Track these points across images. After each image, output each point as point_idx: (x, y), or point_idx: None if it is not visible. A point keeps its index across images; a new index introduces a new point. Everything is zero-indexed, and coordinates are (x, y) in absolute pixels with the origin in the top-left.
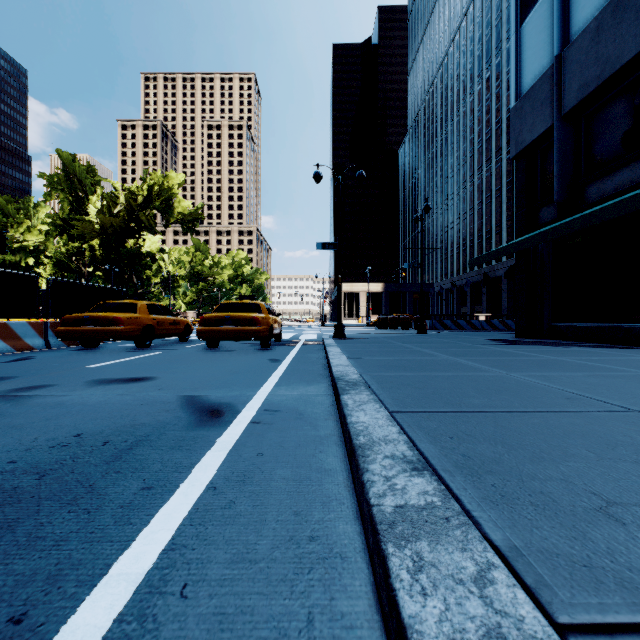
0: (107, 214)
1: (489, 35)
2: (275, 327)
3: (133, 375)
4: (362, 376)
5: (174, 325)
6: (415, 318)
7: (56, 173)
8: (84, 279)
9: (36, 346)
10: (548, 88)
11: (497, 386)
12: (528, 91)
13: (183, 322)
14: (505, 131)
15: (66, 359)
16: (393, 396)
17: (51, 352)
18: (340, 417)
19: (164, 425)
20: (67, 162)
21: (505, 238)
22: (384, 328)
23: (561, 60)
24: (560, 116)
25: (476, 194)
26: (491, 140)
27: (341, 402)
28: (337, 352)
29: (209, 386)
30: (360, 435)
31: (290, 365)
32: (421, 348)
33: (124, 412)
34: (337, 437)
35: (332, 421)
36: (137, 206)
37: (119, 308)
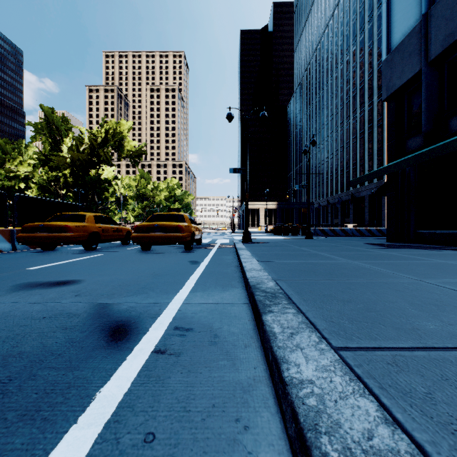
0: (75, 151)
1: (355, 19)
2: (196, 234)
3: (62, 278)
4: (277, 283)
5: (117, 232)
6: (302, 227)
7: (40, 122)
8: (60, 199)
9: (4, 249)
10: (416, 41)
11: (429, 298)
12: (398, 46)
13: (125, 230)
14: (367, 89)
15: (18, 261)
16: (323, 315)
17: (13, 254)
18: (264, 346)
19: (45, 357)
20: (47, 114)
21: (367, 168)
22: (279, 234)
23: (428, 17)
24: (427, 62)
25: (345, 136)
26: (356, 96)
27: (265, 327)
28: (248, 255)
29: (126, 291)
30: (320, 431)
31: (207, 267)
32: (317, 251)
33: (14, 331)
34: (265, 386)
35: (253, 349)
36: (97, 145)
37: (70, 218)
